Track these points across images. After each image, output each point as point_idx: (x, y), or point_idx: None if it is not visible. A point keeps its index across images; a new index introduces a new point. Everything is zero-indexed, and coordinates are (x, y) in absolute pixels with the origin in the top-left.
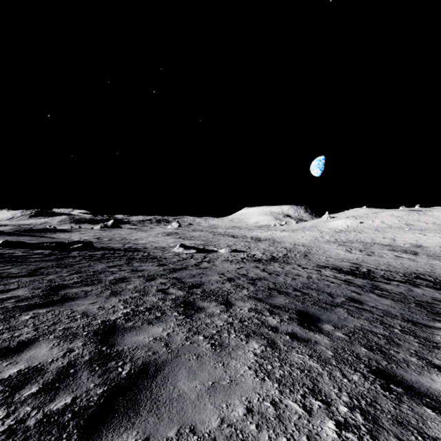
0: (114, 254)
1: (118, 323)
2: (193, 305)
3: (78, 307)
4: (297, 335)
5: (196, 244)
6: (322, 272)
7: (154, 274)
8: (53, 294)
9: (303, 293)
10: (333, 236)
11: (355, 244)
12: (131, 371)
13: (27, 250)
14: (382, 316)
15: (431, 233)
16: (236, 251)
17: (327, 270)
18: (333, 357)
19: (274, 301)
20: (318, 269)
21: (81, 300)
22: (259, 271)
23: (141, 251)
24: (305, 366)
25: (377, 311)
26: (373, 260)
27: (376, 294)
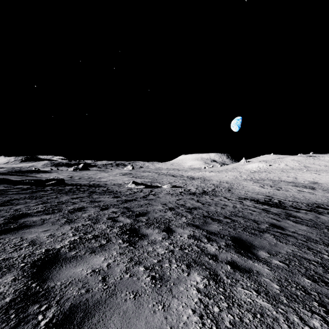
0: (80, 189)
1: (61, 252)
2: (138, 232)
3: (29, 235)
4: (237, 264)
5: (145, 182)
6: (243, 203)
7: (108, 204)
8: (12, 222)
9: (232, 220)
10: (249, 175)
11: (266, 182)
12: (52, 319)
13: (10, 185)
14: (306, 241)
15: (323, 173)
16: (175, 186)
17: (247, 201)
18: (281, 292)
19: (210, 228)
20: (240, 200)
21: (36, 228)
22: (194, 201)
23: (102, 187)
24: (256, 308)
25: (300, 236)
26: (281, 193)
27: (292, 221)
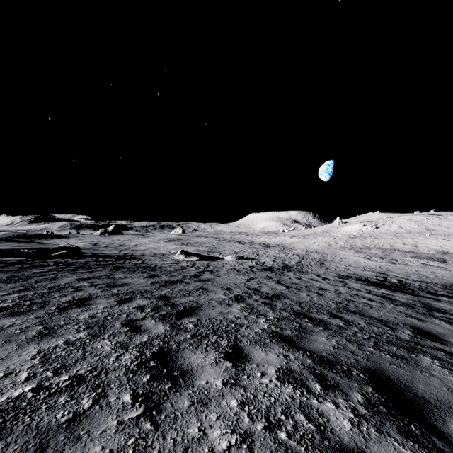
0: (100, 262)
1: None
2: (173, 363)
3: None
4: None
5: (199, 251)
6: (348, 284)
7: (134, 291)
8: None
9: (345, 321)
10: (347, 242)
11: (373, 251)
12: None
13: None
14: None
15: None
16: (243, 258)
17: (352, 281)
18: None
19: (314, 344)
20: (341, 280)
21: None
22: (273, 283)
23: (136, 259)
24: None
25: None
26: (398, 268)
27: (442, 320)
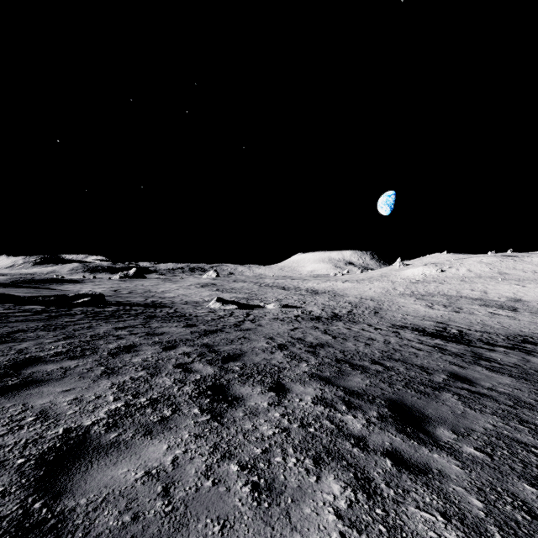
0: (130, 311)
1: (92, 434)
2: (227, 393)
3: (38, 400)
4: (403, 456)
5: (237, 298)
6: (401, 334)
7: (176, 339)
8: (11, 375)
9: (385, 367)
10: (408, 288)
11: (436, 298)
12: None
13: (14, 306)
14: (514, 407)
15: (531, 284)
16: (287, 306)
17: (407, 331)
18: (488, 515)
19: (349, 382)
20: (394, 330)
21: (51, 386)
22: (319, 333)
23: (167, 307)
24: None
25: (502, 397)
26: (462, 318)
27: (485, 367)
